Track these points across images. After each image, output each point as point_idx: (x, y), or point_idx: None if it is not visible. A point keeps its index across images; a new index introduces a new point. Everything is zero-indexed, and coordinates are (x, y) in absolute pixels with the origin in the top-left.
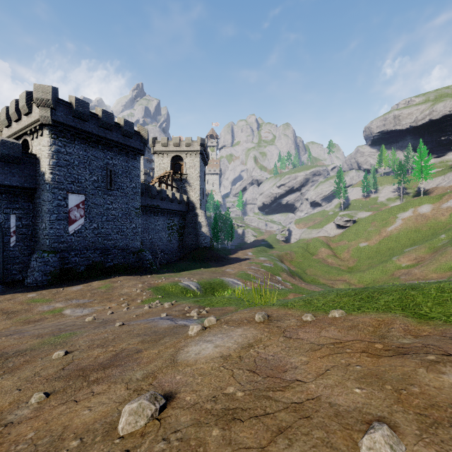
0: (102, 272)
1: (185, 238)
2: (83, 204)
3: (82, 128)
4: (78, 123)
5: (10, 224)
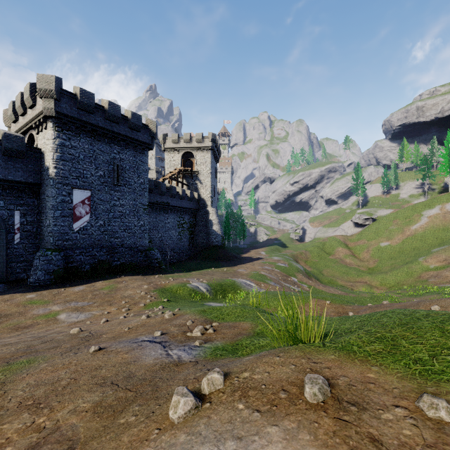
0: (108, 272)
1: (196, 236)
2: (89, 200)
3: (87, 120)
4: (83, 115)
5: (14, 220)
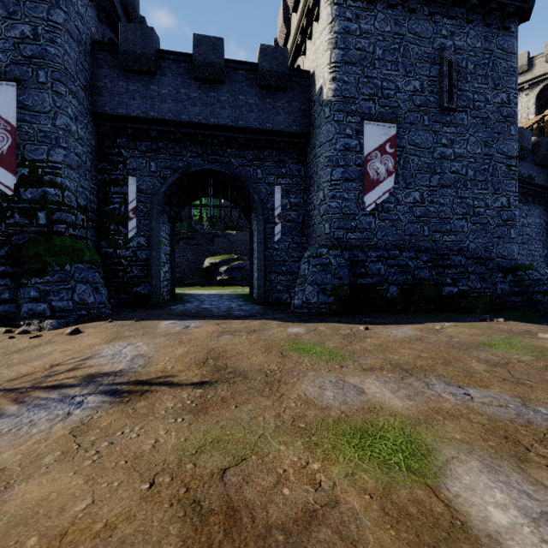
0: (434, 307)
1: None
2: (392, 145)
3: None
4: None
5: (273, 202)
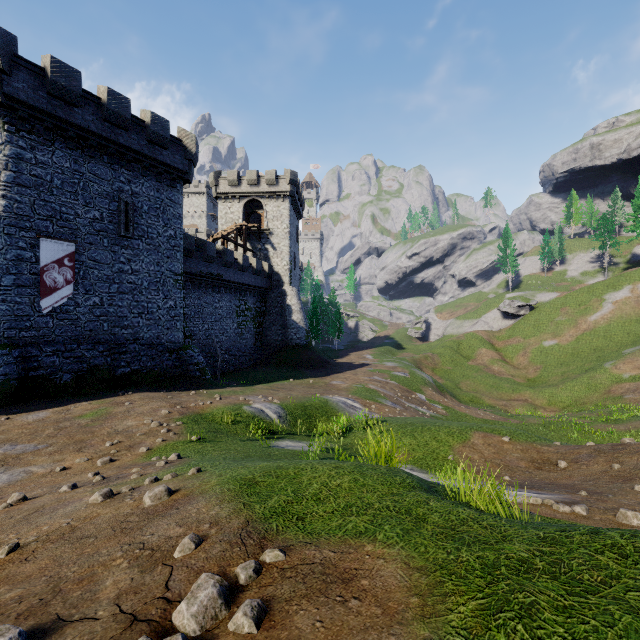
0: (107, 385)
1: (266, 331)
2: (71, 259)
3: (67, 118)
4: (58, 107)
5: None
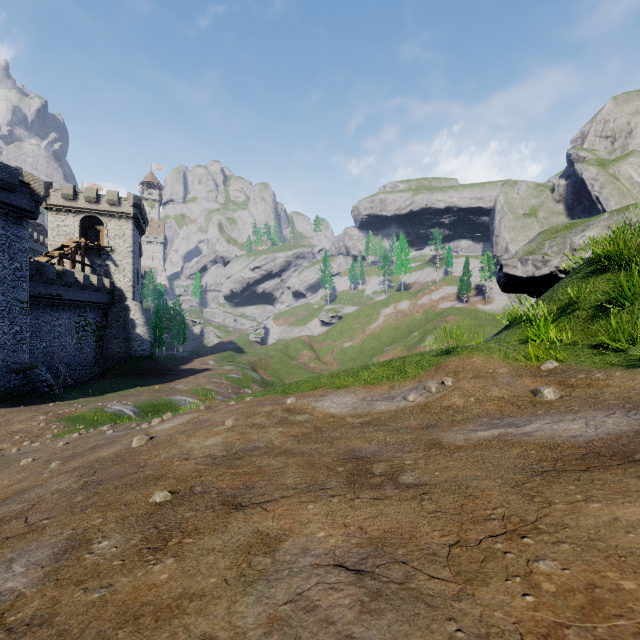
0: None
1: (107, 344)
2: None
3: None
4: None
5: None
